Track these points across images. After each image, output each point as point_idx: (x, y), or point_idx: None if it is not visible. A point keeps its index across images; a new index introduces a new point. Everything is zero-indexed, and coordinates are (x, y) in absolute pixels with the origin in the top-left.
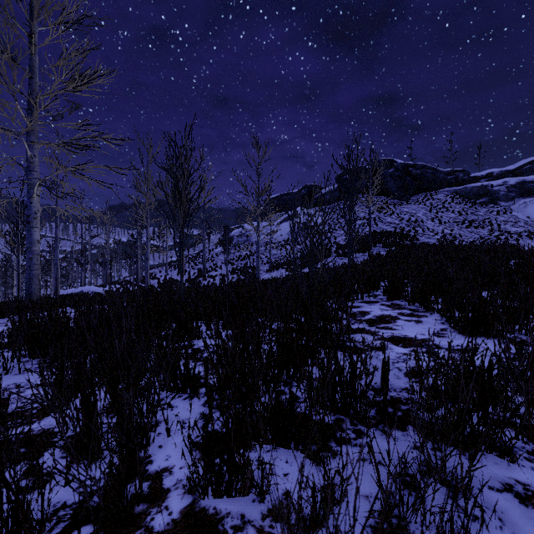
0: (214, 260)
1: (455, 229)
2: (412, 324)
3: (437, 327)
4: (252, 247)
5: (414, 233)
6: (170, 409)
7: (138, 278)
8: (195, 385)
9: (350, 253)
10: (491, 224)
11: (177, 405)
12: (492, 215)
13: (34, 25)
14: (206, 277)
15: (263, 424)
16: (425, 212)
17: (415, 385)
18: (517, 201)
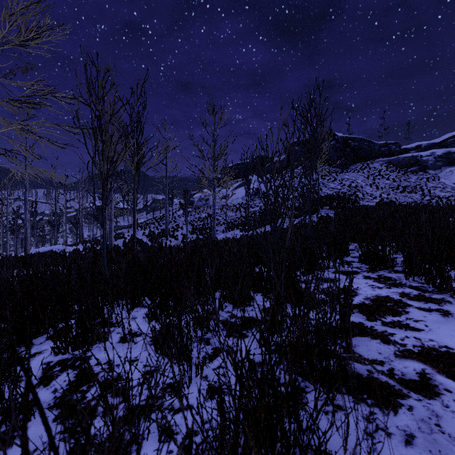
0: (176, 221)
1: (391, 194)
2: (438, 317)
3: None
4: (210, 210)
5: (355, 197)
6: None
7: (106, 237)
8: None
9: (303, 214)
10: (422, 190)
11: None
12: (422, 182)
13: None
14: (168, 237)
15: None
16: (364, 179)
17: None
18: (444, 169)
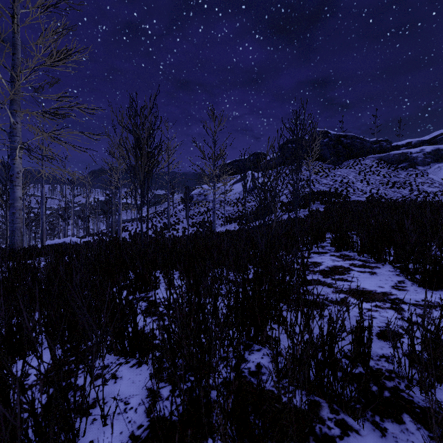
0: (177, 216)
1: (381, 189)
2: (367, 275)
3: (394, 279)
4: (209, 204)
5: (346, 192)
6: (113, 381)
7: (112, 230)
8: (144, 349)
9: (294, 208)
10: (410, 185)
11: (122, 376)
12: (412, 178)
13: (17, 7)
14: (170, 230)
15: (221, 418)
16: (355, 175)
17: (392, 350)
18: (433, 166)
